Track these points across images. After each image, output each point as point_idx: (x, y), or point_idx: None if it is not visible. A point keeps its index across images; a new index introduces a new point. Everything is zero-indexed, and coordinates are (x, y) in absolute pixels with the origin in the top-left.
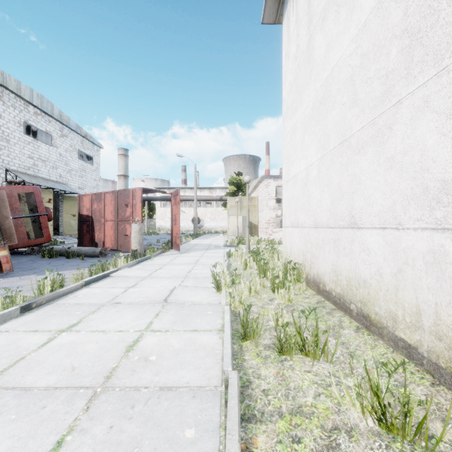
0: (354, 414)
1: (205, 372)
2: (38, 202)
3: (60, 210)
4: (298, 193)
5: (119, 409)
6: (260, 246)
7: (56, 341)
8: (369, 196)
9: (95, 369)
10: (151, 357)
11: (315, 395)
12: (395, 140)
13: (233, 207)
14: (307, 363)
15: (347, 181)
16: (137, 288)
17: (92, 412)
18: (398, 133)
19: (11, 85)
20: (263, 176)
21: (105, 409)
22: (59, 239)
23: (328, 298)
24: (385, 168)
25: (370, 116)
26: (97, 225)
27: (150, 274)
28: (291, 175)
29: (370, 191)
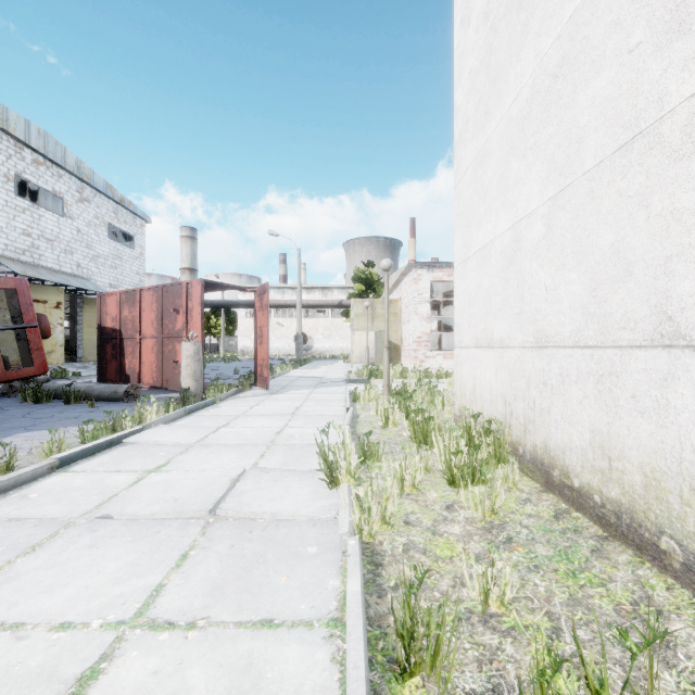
0: None
1: None
2: (24, 305)
3: (78, 322)
4: (492, 279)
5: None
6: (409, 382)
7: None
8: None
9: None
10: None
11: None
12: None
13: (360, 316)
14: None
15: (645, 232)
16: (164, 473)
17: None
18: None
19: None
20: (409, 264)
21: None
22: (75, 369)
23: (579, 505)
24: None
25: None
26: (129, 345)
27: (202, 438)
28: (474, 247)
29: None
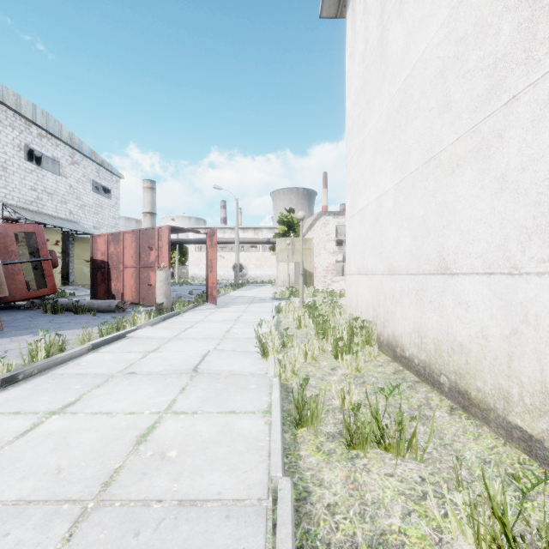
0: (464, 546)
1: (244, 476)
2: (40, 244)
3: (70, 255)
4: (367, 230)
5: (116, 539)
6: (318, 299)
7: (42, 428)
8: (467, 231)
9: (90, 470)
10: (170, 452)
11: (403, 514)
12: (507, 152)
13: (283, 251)
14: (388, 461)
15: (435, 211)
16: (159, 353)
17: (76, 542)
18: (513, 141)
19: (9, 99)
20: (320, 212)
21: (96, 539)
22: (69, 291)
23: (408, 366)
24: (493, 191)
25: (469, 123)
26: (115, 273)
27: (177, 334)
28: (357, 208)
29: (469, 223)
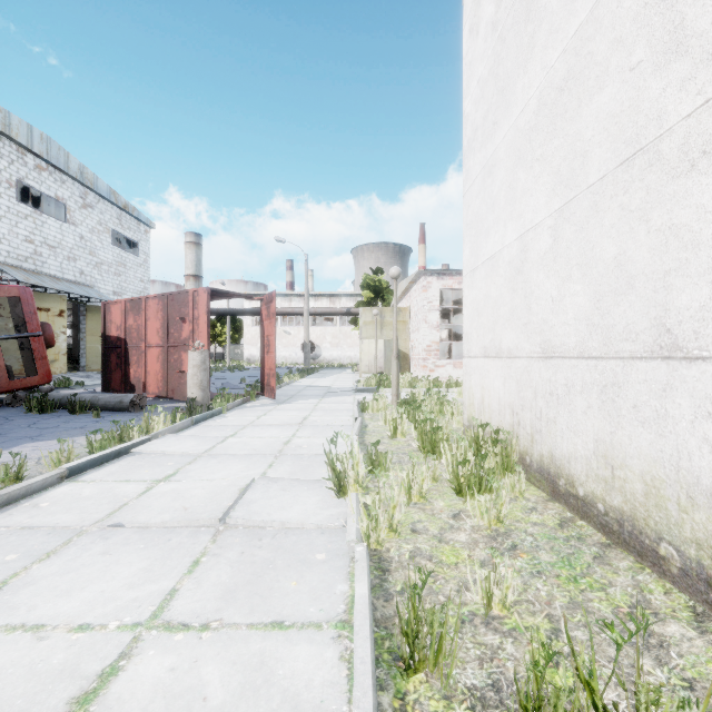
0: None
1: None
2: (27, 313)
3: (81, 330)
4: (500, 289)
5: None
6: (418, 392)
7: None
8: None
9: None
10: None
11: None
12: None
13: (368, 324)
14: None
15: (645, 246)
16: (173, 483)
17: None
18: None
19: None
20: (419, 271)
21: None
22: (78, 378)
23: (584, 513)
24: None
25: None
26: (134, 354)
27: (210, 448)
28: (483, 257)
29: None
